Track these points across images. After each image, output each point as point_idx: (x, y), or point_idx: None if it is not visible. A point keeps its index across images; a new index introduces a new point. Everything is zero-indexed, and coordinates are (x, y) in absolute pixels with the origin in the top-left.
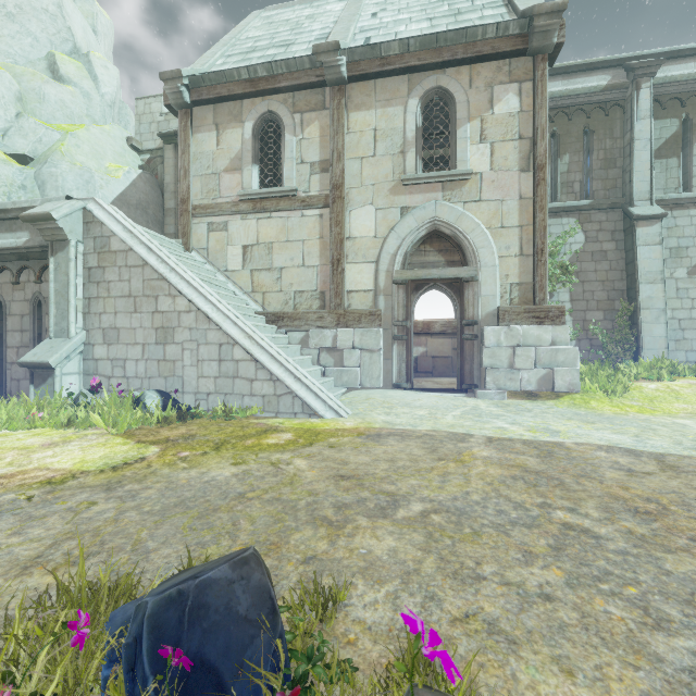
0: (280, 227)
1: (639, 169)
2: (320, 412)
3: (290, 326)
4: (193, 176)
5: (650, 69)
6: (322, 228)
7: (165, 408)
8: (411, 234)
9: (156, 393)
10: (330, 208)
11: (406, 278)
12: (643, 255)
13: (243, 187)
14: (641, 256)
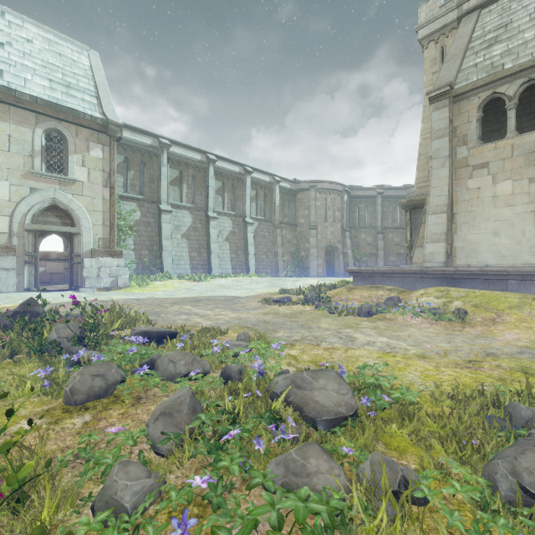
0: None
1: (164, 188)
2: None
3: None
4: None
5: (167, 146)
6: None
7: None
8: (38, 204)
9: None
10: None
11: (34, 229)
12: (164, 227)
13: None
14: (163, 227)
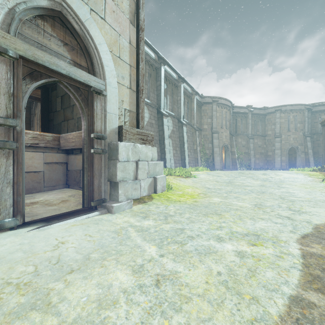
0: None
1: None
2: None
3: None
4: None
5: None
6: None
7: None
8: None
9: None
10: None
11: (14, 50)
12: None
13: None
14: None
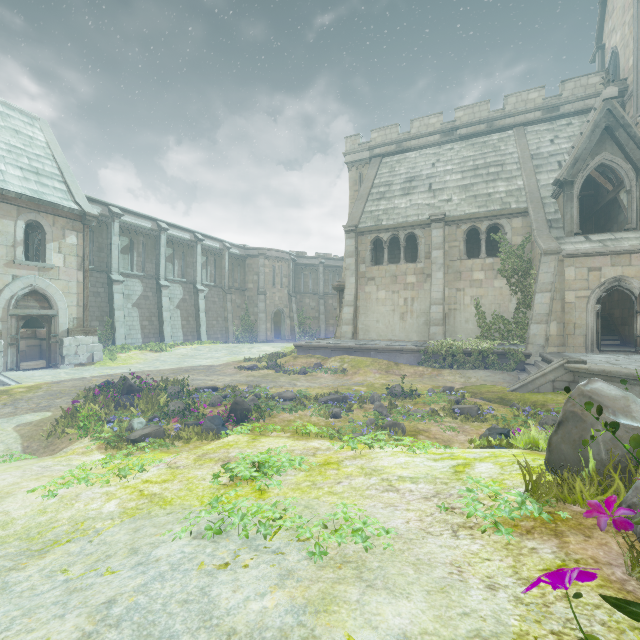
0: None
1: (115, 258)
2: (9, 383)
3: None
4: None
5: (119, 216)
6: None
7: None
8: (21, 291)
9: None
10: None
11: (18, 313)
12: (116, 297)
13: None
14: (116, 298)
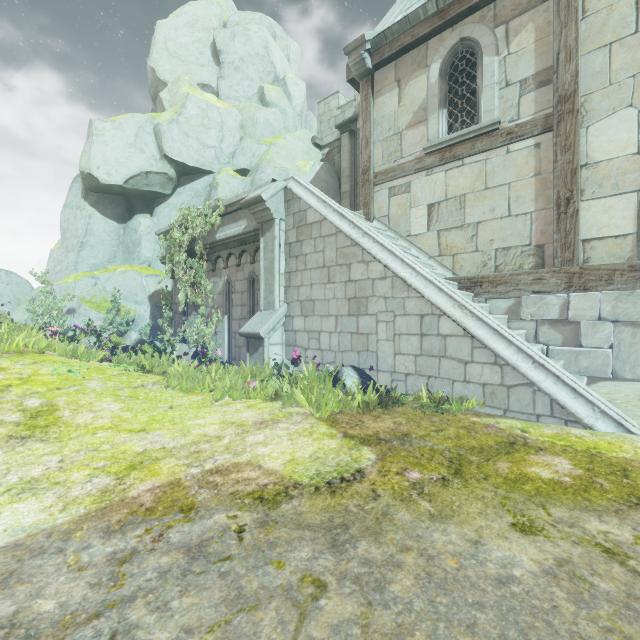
0: (475, 174)
1: None
2: (585, 420)
3: (492, 293)
4: (373, 144)
5: None
6: (538, 162)
7: (363, 389)
8: None
9: (352, 370)
10: (552, 130)
11: None
12: None
13: (428, 139)
14: None
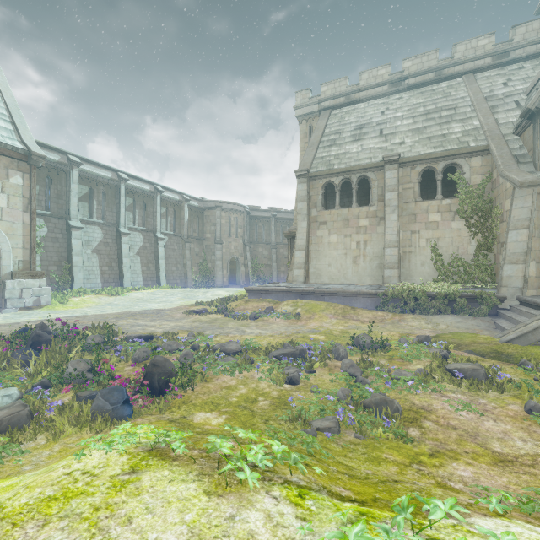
0: None
1: (73, 205)
2: None
3: None
4: None
5: (78, 164)
6: None
7: None
8: None
9: None
10: None
11: None
12: (75, 243)
13: None
14: (74, 243)
